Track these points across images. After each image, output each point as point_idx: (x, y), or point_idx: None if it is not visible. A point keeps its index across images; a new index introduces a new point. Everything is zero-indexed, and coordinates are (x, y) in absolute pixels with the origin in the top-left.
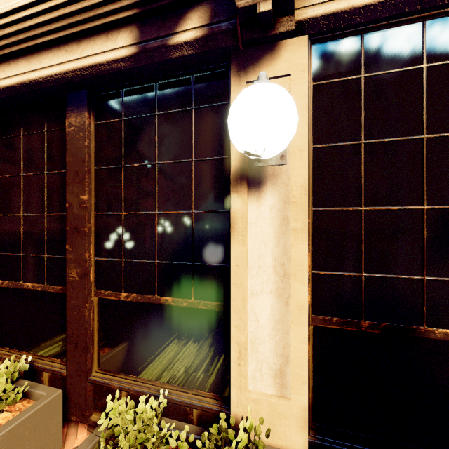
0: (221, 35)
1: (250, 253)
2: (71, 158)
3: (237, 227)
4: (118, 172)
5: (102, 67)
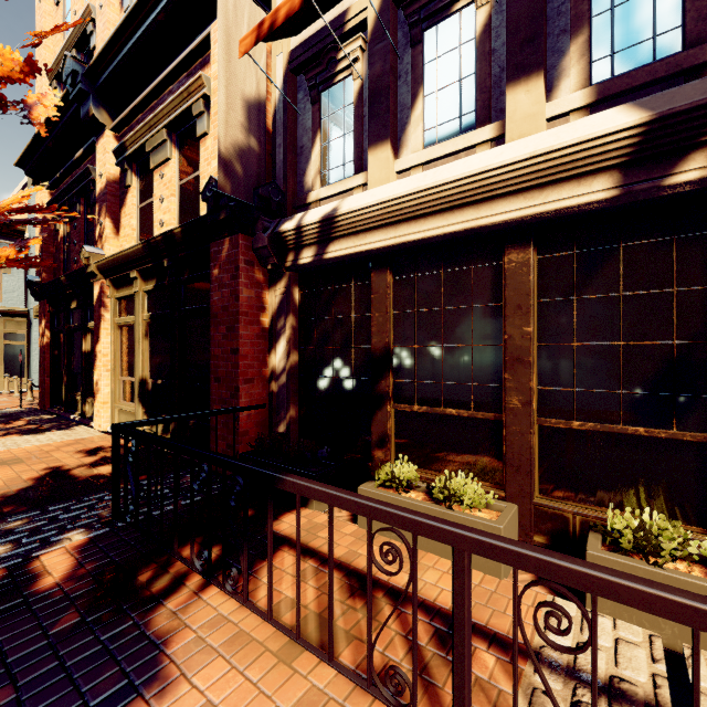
0: None
1: None
2: (511, 293)
3: None
4: (568, 304)
5: (569, 210)
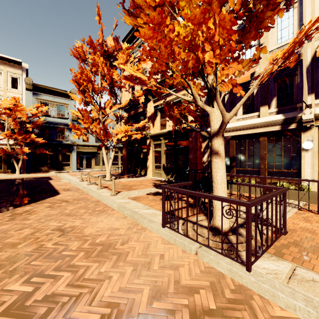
0: (299, 127)
1: (305, 162)
2: (261, 145)
3: (302, 157)
4: (273, 147)
5: (272, 131)
